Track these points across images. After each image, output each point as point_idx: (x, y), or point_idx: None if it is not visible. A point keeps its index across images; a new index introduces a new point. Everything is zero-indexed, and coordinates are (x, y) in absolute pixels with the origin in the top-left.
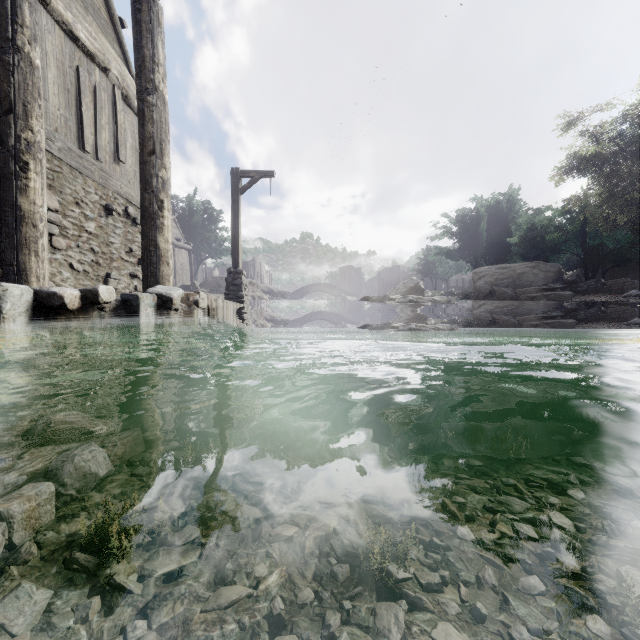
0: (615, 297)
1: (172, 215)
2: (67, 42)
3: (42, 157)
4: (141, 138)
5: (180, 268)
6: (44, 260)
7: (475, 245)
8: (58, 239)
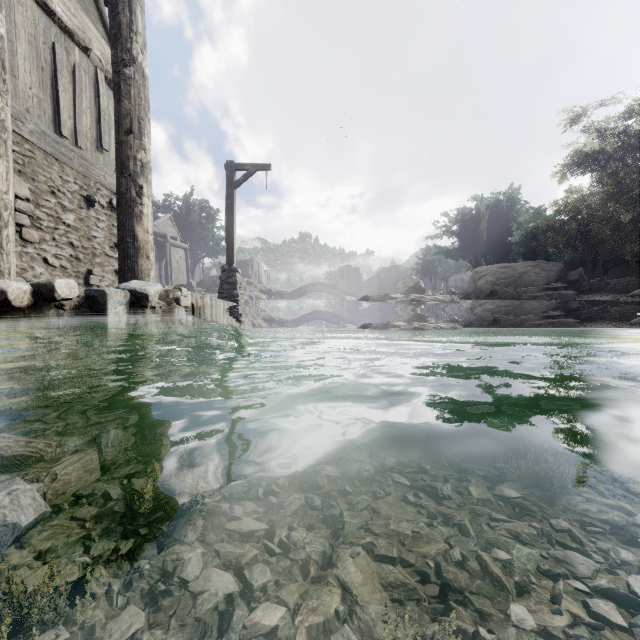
0: (620, 296)
1: (168, 213)
2: (41, 15)
3: (7, 137)
4: (117, 115)
5: (176, 267)
6: (9, 253)
7: (475, 244)
8: (29, 231)
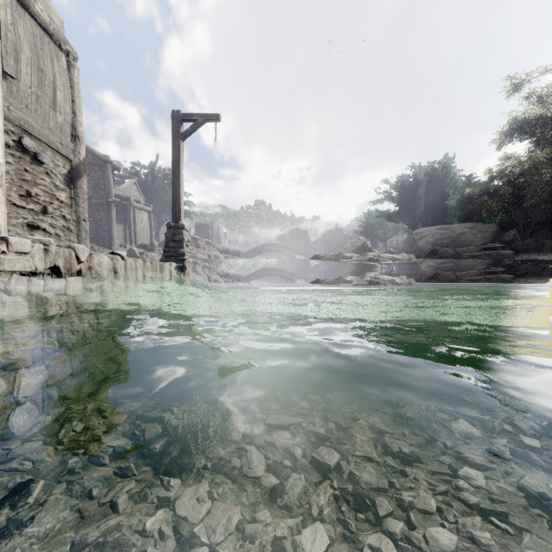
0: None
1: (133, 179)
2: None
3: None
4: None
5: (141, 229)
6: None
7: (413, 208)
8: None
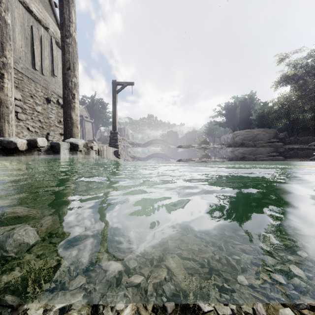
0: (304, 146)
1: (83, 105)
2: (26, 13)
3: (11, 71)
4: (63, 61)
5: (87, 131)
6: (12, 125)
7: (234, 120)
8: (21, 114)
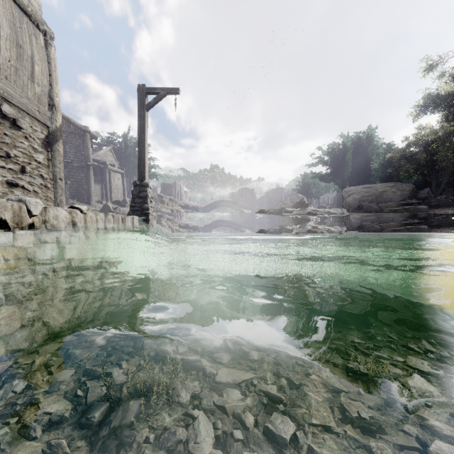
0: None
1: (108, 146)
2: None
3: None
4: None
5: (115, 188)
6: None
7: (342, 171)
8: None
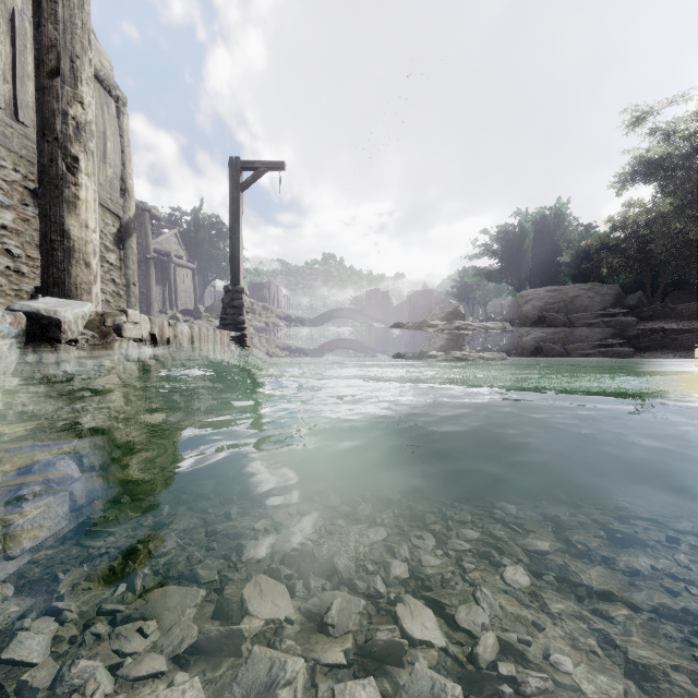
0: (690, 324)
1: (173, 229)
2: None
3: None
4: (35, 47)
5: (183, 290)
6: None
7: (519, 265)
8: None
